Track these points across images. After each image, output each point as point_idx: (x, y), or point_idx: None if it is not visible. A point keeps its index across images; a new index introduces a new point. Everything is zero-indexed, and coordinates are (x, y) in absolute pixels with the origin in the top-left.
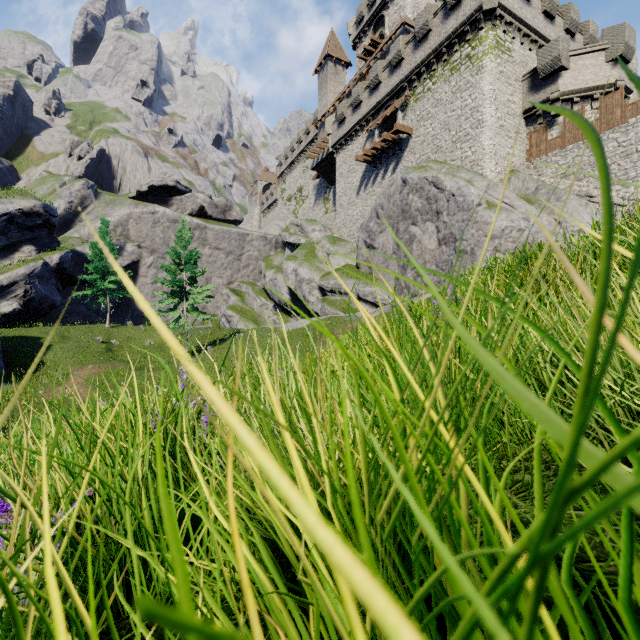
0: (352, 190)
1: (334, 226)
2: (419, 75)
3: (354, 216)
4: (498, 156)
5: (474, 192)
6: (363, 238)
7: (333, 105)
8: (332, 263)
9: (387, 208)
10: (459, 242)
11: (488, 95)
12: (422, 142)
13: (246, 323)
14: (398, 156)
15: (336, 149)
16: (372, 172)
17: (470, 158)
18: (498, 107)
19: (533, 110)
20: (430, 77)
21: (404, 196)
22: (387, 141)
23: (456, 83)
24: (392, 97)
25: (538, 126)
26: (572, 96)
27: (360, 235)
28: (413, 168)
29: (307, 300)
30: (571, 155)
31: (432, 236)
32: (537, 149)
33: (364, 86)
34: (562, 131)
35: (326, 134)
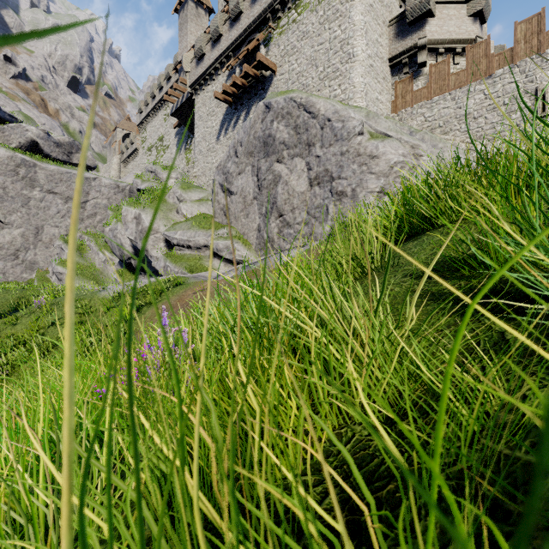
0: (212, 135)
1: (193, 174)
2: (283, 5)
3: (214, 163)
4: (369, 98)
5: (355, 117)
6: (219, 181)
7: (193, 46)
8: (184, 211)
9: (247, 142)
10: (337, 181)
11: (359, 26)
12: (287, 80)
13: (80, 282)
14: (261, 96)
15: (195, 90)
16: (233, 114)
17: (340, 97)
18: (369, 43)
19: (399, 58)
20: (295, 7)
21: (267, 125)
22: (249, 78)
23: (324, 12)
24: (254, 30)
25: (404, 76)
26: (437, 46)
27: (216, 177)
28: (278, 92)
29: (150, 255)
30: (437, 107)
31: (302, 175)
32: (403, 100)
33: (224, 18)
34: (427, 82)
35: (186, 78)
